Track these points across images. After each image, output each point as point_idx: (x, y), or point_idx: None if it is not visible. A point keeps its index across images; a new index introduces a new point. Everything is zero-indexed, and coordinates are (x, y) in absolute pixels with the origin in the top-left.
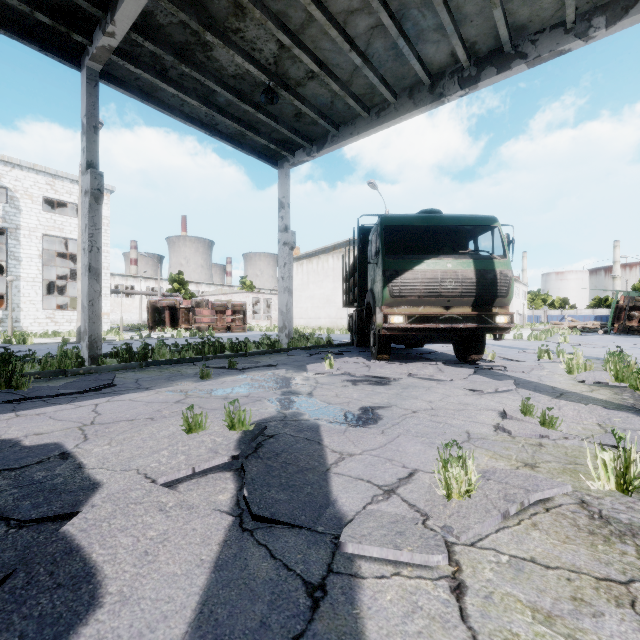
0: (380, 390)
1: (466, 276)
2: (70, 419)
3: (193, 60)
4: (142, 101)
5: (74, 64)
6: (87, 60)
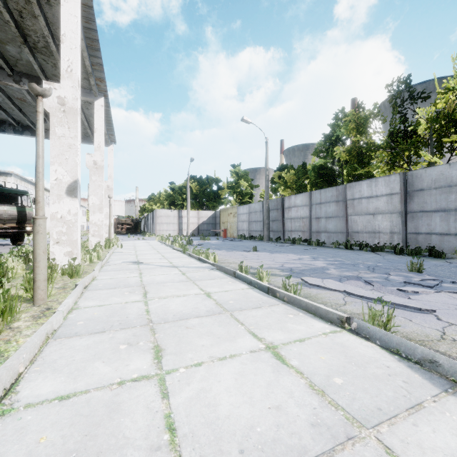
0: None
1: (13, 213)
2: None
3: None
4: None
5: None
6: None
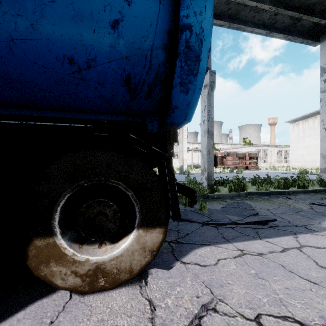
0: None
1: None
2: (323, 283)
3: None
4: (229, 24)
5: None
6: None
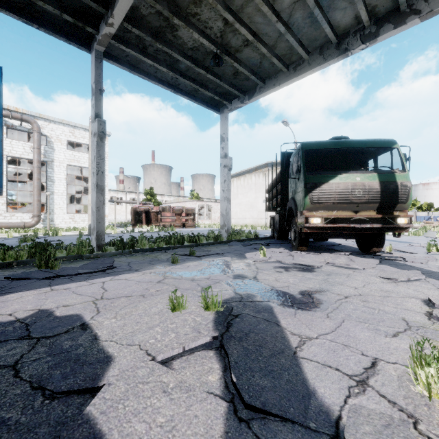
0: (309, 276)
1: (372, 187)
2: (86, 294)
3: (164, 39)
4: (130, 71)
5: (87, 48)
6: (95, 45)
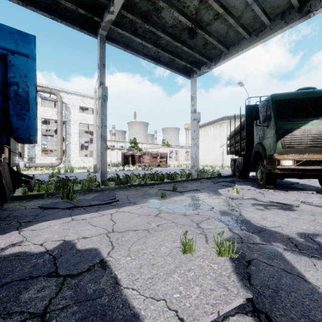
0: (294, 215)
1: None
2: (100, 225)
3: (150, 21)
4: (124, 49)
5: (94, 34)
6: (100, 30)
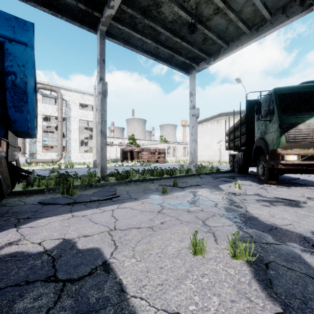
0: (303, 212)
1: None
2: (101, 223)
3: (150, 16)
4: (124, 45)
5: (94, 30)
6: (100, 26)
